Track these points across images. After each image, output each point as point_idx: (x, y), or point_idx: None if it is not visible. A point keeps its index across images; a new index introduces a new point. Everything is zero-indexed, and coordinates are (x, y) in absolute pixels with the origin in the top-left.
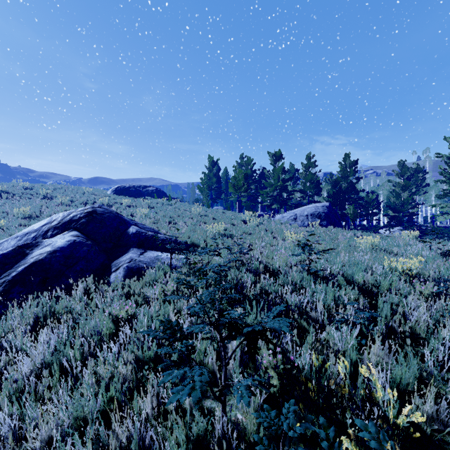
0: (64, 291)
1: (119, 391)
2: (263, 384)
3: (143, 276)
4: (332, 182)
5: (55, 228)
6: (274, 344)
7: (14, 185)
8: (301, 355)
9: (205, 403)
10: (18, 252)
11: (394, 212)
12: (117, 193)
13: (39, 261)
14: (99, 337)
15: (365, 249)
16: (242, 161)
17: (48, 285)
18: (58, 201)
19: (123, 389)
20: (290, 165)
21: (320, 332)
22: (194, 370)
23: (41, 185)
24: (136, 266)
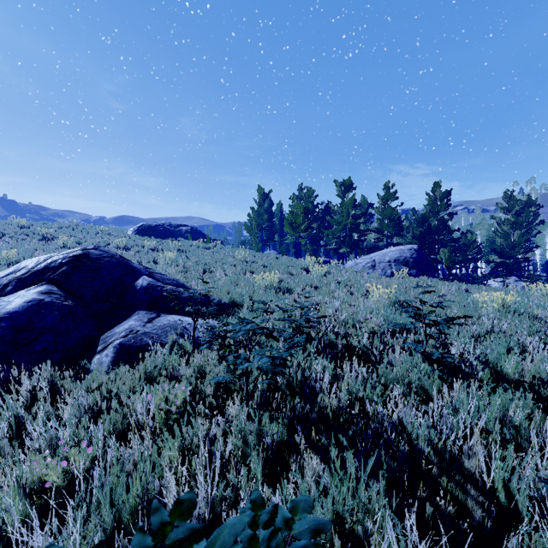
0: None
1: None
2: None
3: (140, 364)
4: (419, 218)
5: (18, 281)
6: None
7: (7, 223)
8: None
9: None
10: None
11: (500, 258)
12: (140, 233)
13: None
14: None
15: (496, 312)
16: (300, 193)
17: None
18: (58, 243)
19: None
20: (361, 198)
21: (487, 507)
22: None
23: (43, 224)
24: (135, 343)
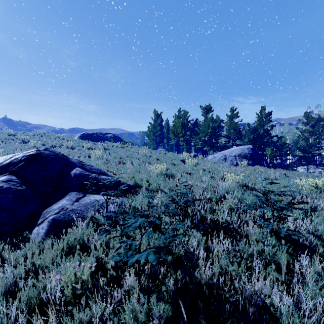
0: None
1: None
2: None
3: (63, 237)
4: (252, 129)
5: None
6: None
7: (1, 133)
8: None
9: None
10: None
11: (302, 153)
12: (82, 138)
13: None
14: None
15: (313, 192)
16: (179, 113)
17: None
18: (31, 144)
19: None
20: (216, 117)
21: None
22: None
23: (23, 133)
24: (64, 218)
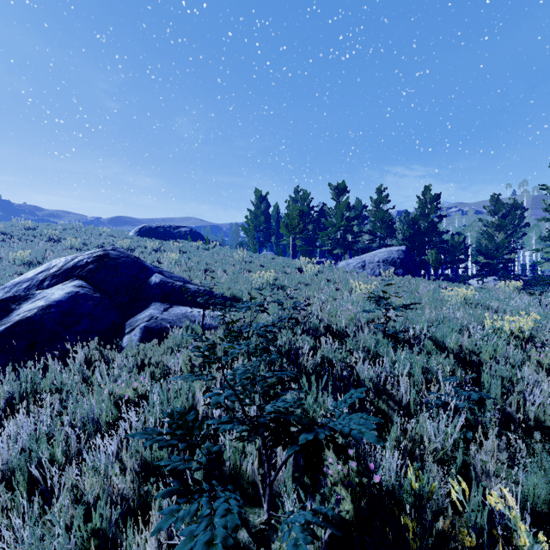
0: (58, 359)
1: (108, 520)
2: (330, 520)
3: (164, 340)
4: (409, 221)
5: (53, 277)
6: (349, 455)
7: (13, 225)
8: (381, 454)
9: (241, 534)
10: (0, 308)
11: (486, 259)
12: (142, 235)
13: (25, 320)
14: (95, 427)
15: (457, 304)
16: (296, 195)
17: (38, 351)
18: (66, 244)
19: (113, 517)
20: (356, 201)
21: (405, 418)
22: (215, 505)
23: (47, 225)
24: (157, 326)
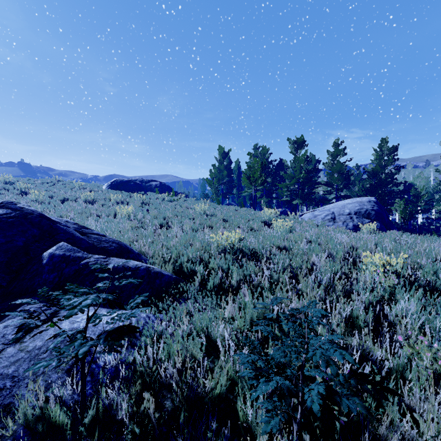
0: None
1: None
2: None
3: None
4: (369, 172)
5: None
6: None
7: None
8: None
9: None
10: None
11: None
12: (113, 188)
13: None
14: None
15: None
16: (256, 151)
17: None
18: (30, 197)
19: None
20: (309, 156)
21: None
22: None
23: (28, 180)
24: None
